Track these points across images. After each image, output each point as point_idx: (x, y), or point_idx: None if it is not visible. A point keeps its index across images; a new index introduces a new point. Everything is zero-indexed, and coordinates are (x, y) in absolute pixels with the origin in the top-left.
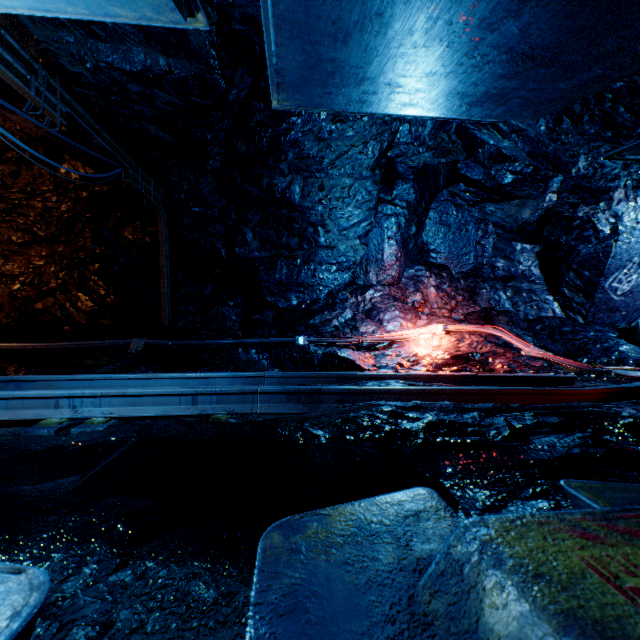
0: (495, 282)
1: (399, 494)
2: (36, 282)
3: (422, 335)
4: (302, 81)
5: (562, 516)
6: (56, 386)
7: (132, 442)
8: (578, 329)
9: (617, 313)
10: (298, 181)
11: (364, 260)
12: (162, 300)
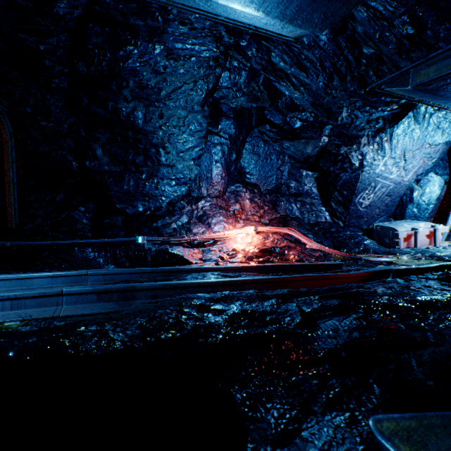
0: (289, 197)
1: None
2: None
3: (239, 234)
4: None
5: None
6: None
7: None
8: (340, 230)
9: (362, 219)
10: (141, 108)
11: (198, 177)
12: (7, 204)
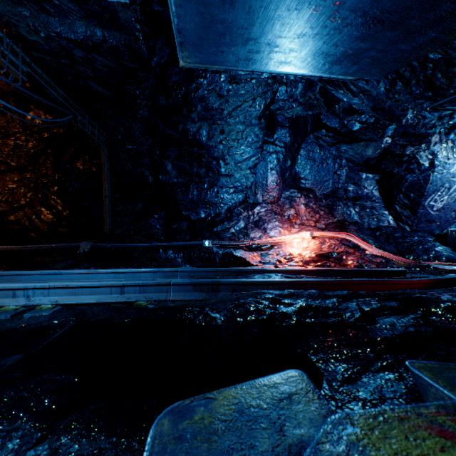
0: (347, 201)
1: (275, 376)
2: (10, 200)
3: (295, 239)
4: (200, 40)
5: (419, 410)
6: (18, 279)
7: (70, 325)
8: (406, 235)
9: (433, 223)
10: (205, 127)
11: (253, 185)
12: (104, 214)
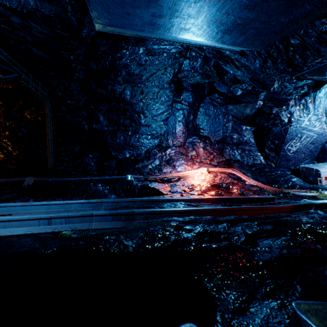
0: (232, 145)
1: None
2: None
3: (196, 174)
4: None
5: None
6: None
7: None
8: (272, 170)
9: (290, 162)
10: (128, 88)
11: (166, 133)
12: (48, 154)
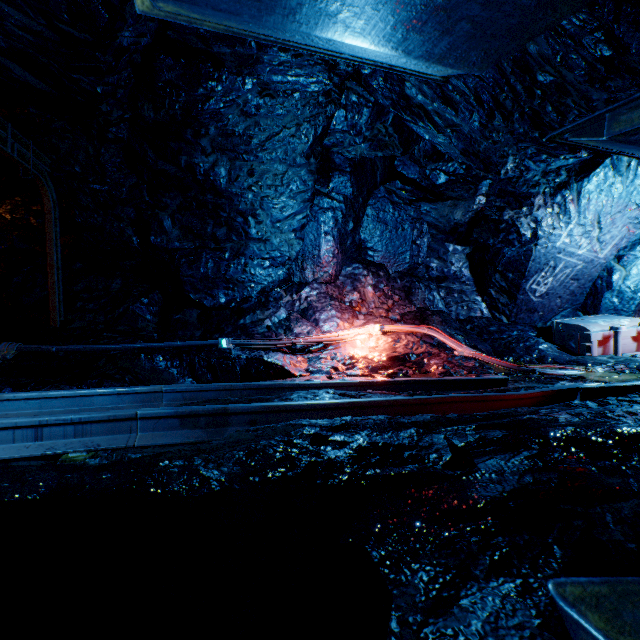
0: (430, 282)
1: None
2: None
3: (359, 336)
4: None
5: None
6: None
7: None
8: (503, 329)
9: (535, 313)
10: (224, 162)
11: (300, 256)
12: (50, 295)
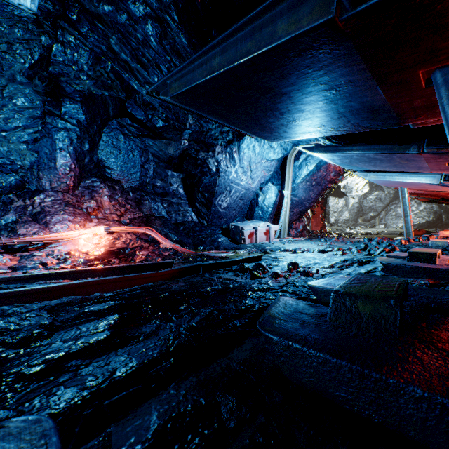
0: (156, 196)
1: None
2: None
3: (83, 235)
4: None
5: None
6: None
7: None
8: (203, 229)
9: (223, 219)
10: None
11: (36, 166)
12: None
